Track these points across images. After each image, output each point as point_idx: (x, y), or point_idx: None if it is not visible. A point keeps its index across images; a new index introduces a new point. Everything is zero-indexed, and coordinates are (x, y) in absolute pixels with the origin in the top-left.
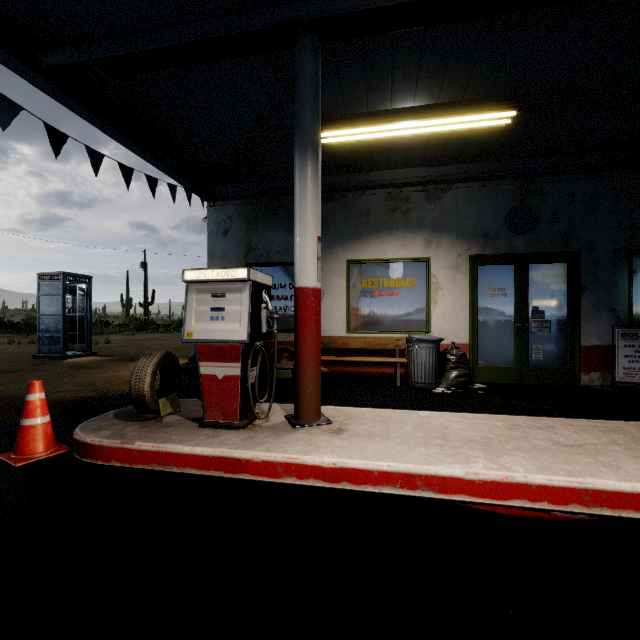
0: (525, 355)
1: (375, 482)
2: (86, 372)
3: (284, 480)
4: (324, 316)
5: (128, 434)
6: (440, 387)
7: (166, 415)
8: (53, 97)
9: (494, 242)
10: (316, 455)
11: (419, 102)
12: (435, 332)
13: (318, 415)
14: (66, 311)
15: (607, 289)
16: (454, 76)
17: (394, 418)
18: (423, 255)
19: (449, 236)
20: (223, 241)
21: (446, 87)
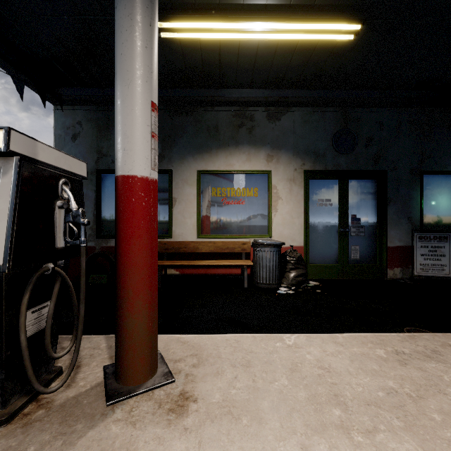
0: (346, 255)
1: None
2: None
3: None
4: (176, 222)
5: None
6: (282, 287)
7: None
8: None
9: (323, 159)
10: None
11: None
12: (275, 236)
13: (152, 369)
14: None
15: (406, 201)
16: None
17: (257, 354)
18: (265, 168)
19: (287, 152)
20: (72, 146)
21: None
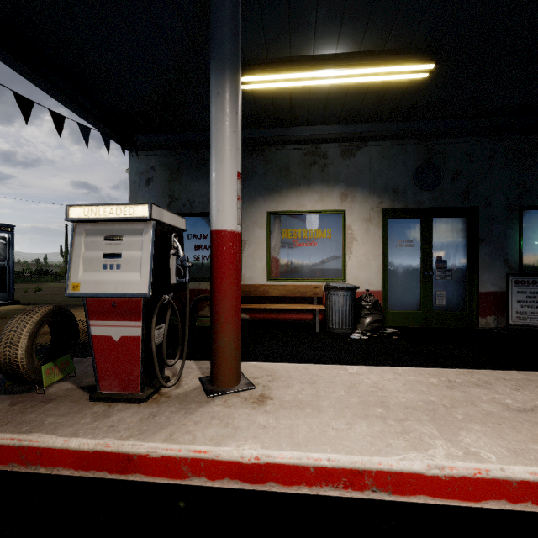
0: (430, 301)
1: (311, 481)
2: None
3: (190, 481)
4: (246, 265)
5: None
6: (356, 332)
7: (55, 382)
8: None
9: (403, 197)
10: (233, 445)
11: (341, 49)
12: (350, 280)
13: (238, 378)
14: None
15: (501, 241)
16: (379, 18)
17: (322, 377)
18: (339, 208)
19: (363, 190)
20: (145, 191)
21: (370, 32)
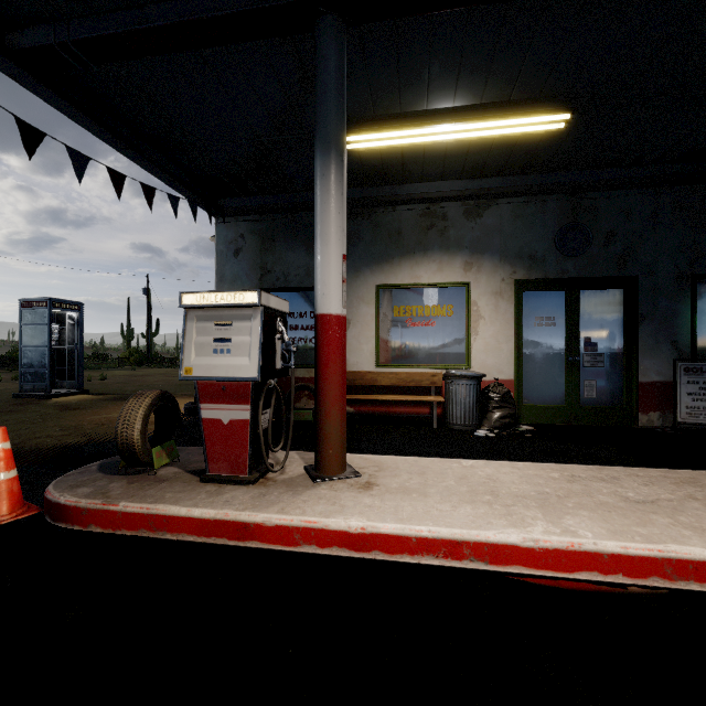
0: (576, 393)
1: (413, 551)
2: (74, 413)
3: (302, 549)
4: (350, 349)
5: (112, 492)
6: (482, 429)
7: (162, 467)
8: (26, 87)
9: (542, 265)
10: (341, 518)
11: (460, 102)
12: (476, 367)
13: (343, 466)
14: (53, 343)
15: (668, 318)
16: (501, 71)
17: (433, 469)
18: (462, 279)
19: (491, 258)
20: (234, 263)
21: (491, 84)
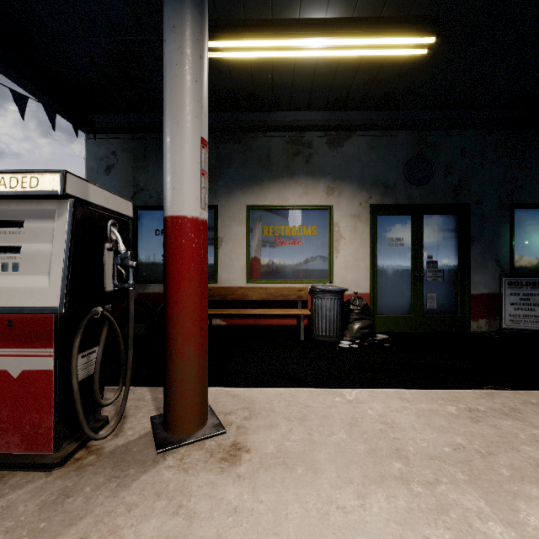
0: (421, 304)
1: None
2: None
3: None
4: (222, 265)
5: None
6: (345, 340)
7: None
8: None
9: (393, 192)
10: None
11: (332, 12)
12: (337, 282)
13: (202, 419)
14: None
15: (492, 240)
16: None
17: (314, 408)
18: (325, 203)
19: (351, 184)
20: (105, 179)
21: None
